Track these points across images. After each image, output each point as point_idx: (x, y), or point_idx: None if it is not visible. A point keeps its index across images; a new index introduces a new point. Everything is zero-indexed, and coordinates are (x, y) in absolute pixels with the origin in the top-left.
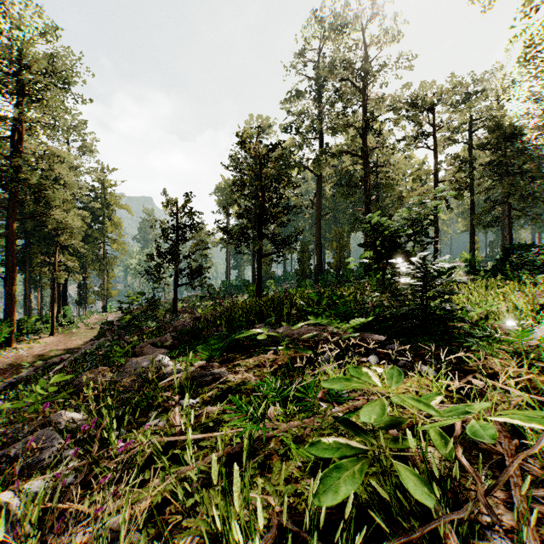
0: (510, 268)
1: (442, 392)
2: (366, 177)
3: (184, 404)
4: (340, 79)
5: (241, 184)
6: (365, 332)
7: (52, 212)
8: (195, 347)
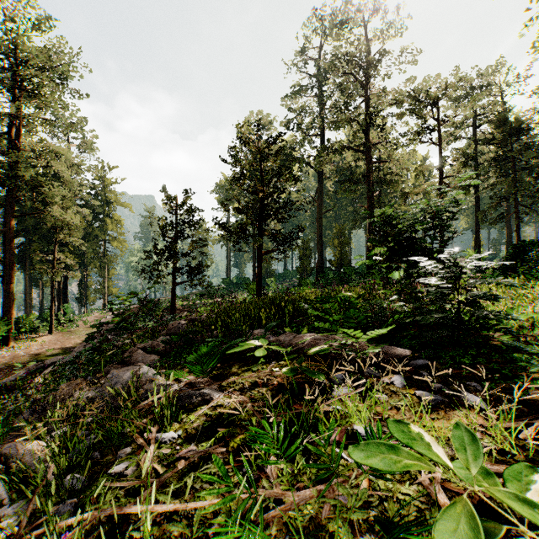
0: (527, 266)
1: (510, 441)
2: (369, 172)
3: (145, 469)
4: (342, 72)
5: (241, 178)
6: (384, 345)
7: (50, 209)
8: (186, 355)
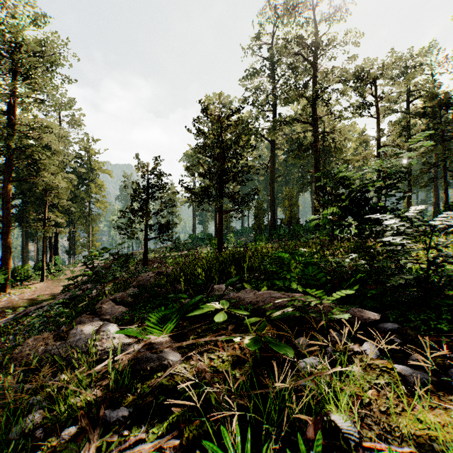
0: None
1: None
2: (316, 142)
3: None
4: (292, 56)
5: (204, 146)
6: (350, 307)
7: (41, 175)
8: (150, 309)
